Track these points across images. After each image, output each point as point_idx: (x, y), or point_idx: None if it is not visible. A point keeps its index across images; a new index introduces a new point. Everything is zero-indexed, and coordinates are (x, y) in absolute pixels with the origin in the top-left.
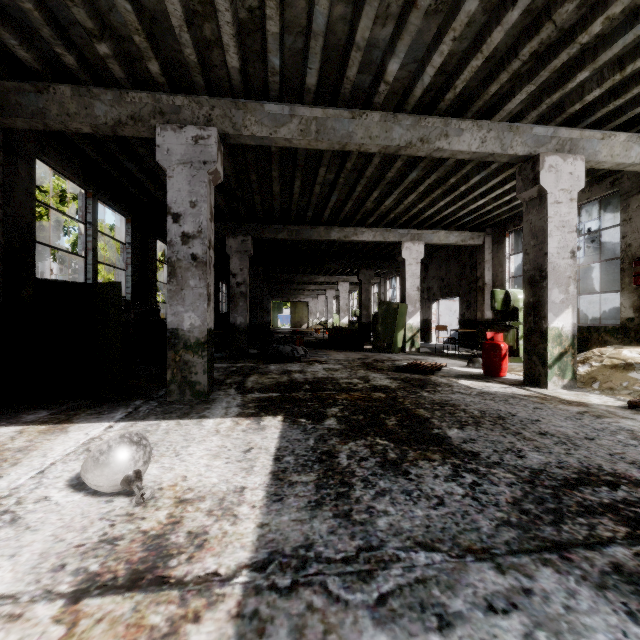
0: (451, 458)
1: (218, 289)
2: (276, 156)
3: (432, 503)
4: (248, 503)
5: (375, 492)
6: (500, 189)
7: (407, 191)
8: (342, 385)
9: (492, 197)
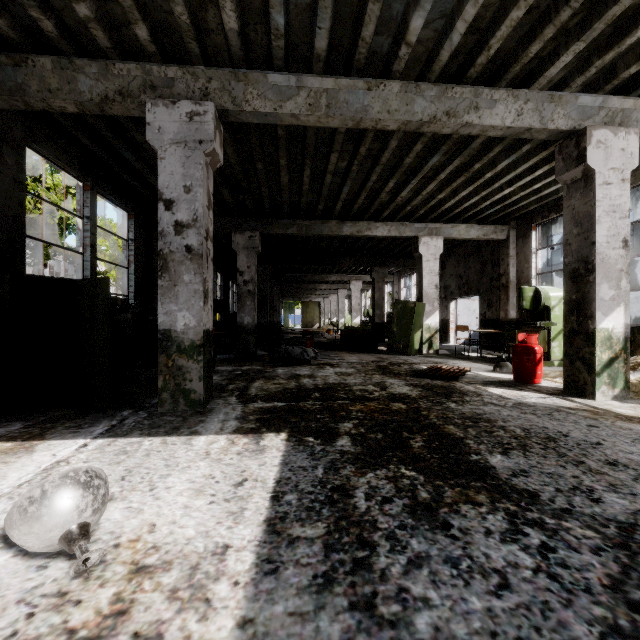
0: (502, 501)
1: (228, 288)
2: (283, 141)
3: (492, 584)
4: (229, 576)
5: (407, 560)
6: (530, 176)
7: (426, 180)
8: (356, 393)
9: (519, 186)
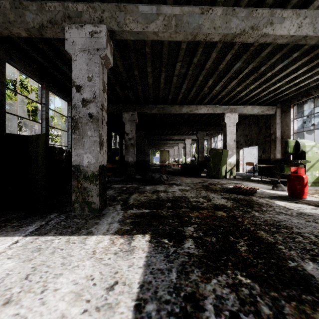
0: None
1: (122, 143)
2: (149, 55)
3: None
4: None
5: None
6: (294, 74)
7: (230, 79)
8: (192, 203)
9: (286, 81)
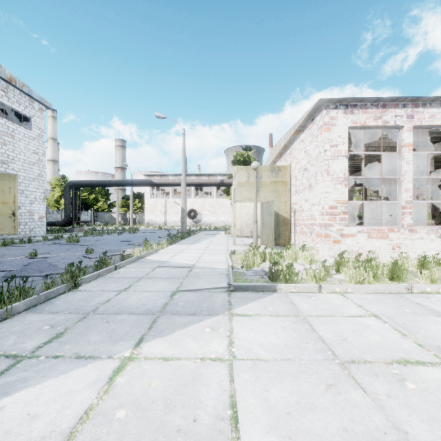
0: None
1: None
2: None
3: None
4: None
5: None
6: None
7: None
8: None
9: None
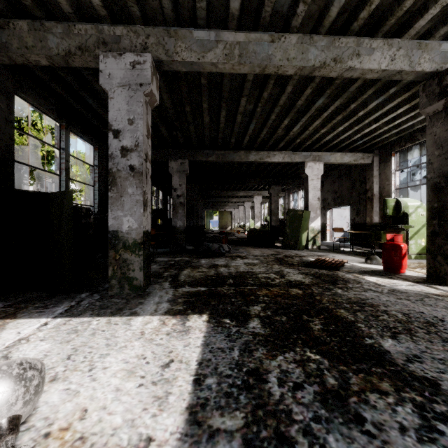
0: (406, 390)
1: (166, 201)
2: (205, 88)
3: None
4: None
5: None
6: (393, 113)
7: (312, 118)
8: (261, 280)
9: (384, 122)
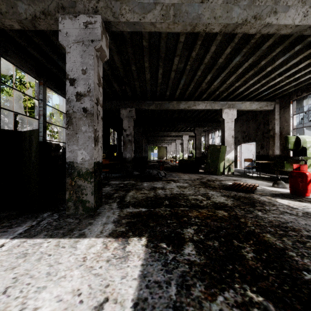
0: None
1: (120, 139)
2: (146, 49)
3: None
4: None
5: None
6: (295, 68)
7: (229, 74)
8: (191, 201)
9: (286, 76)
